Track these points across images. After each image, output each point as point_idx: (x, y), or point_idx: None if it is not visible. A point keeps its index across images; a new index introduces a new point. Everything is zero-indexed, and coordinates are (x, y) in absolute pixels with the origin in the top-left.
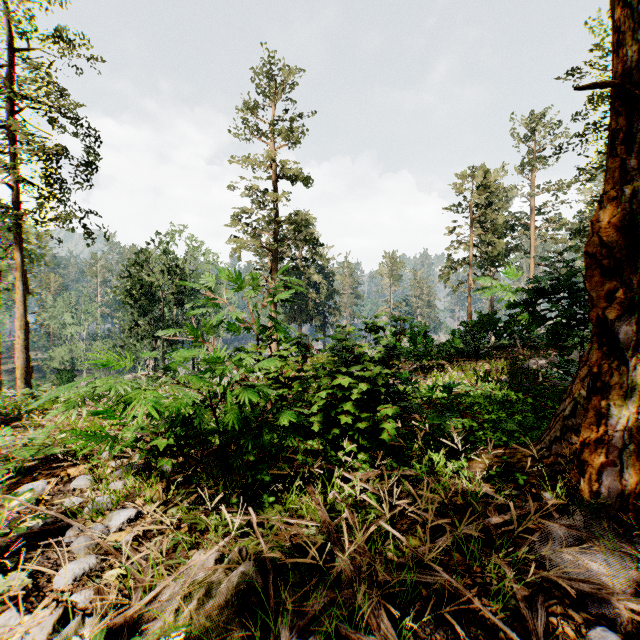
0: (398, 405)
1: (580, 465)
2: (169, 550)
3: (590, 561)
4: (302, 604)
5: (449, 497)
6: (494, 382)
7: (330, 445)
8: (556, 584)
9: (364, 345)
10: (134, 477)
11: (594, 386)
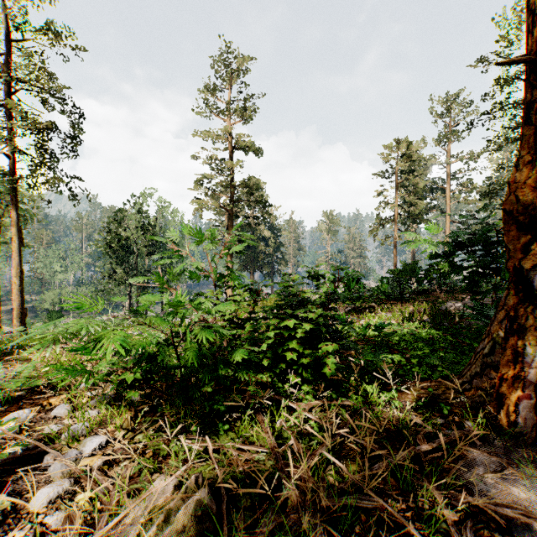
0: (336, 343)
1: (498, 397)
2: (135, 474)
3: (511, 486)
4: (252, 527)
5: (382, 425)
6: (418, 322)
7: (277, 378)
8: (482, 508)
9: (307, 291)
10: (106, 406)
11: (511, 328)
